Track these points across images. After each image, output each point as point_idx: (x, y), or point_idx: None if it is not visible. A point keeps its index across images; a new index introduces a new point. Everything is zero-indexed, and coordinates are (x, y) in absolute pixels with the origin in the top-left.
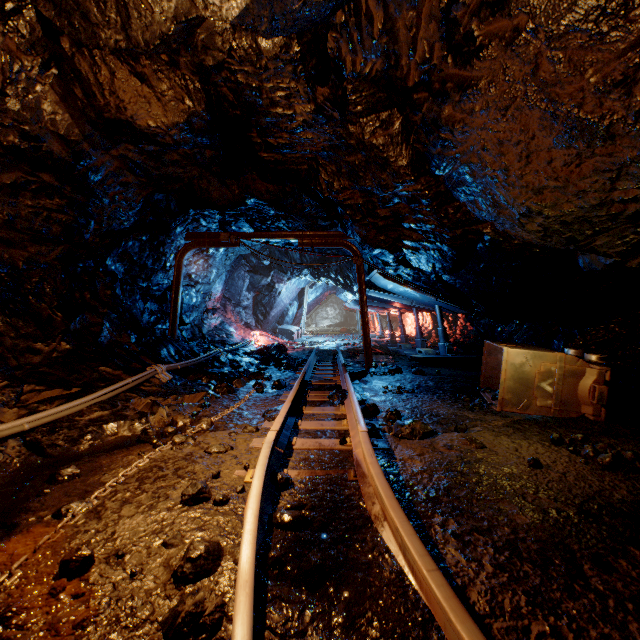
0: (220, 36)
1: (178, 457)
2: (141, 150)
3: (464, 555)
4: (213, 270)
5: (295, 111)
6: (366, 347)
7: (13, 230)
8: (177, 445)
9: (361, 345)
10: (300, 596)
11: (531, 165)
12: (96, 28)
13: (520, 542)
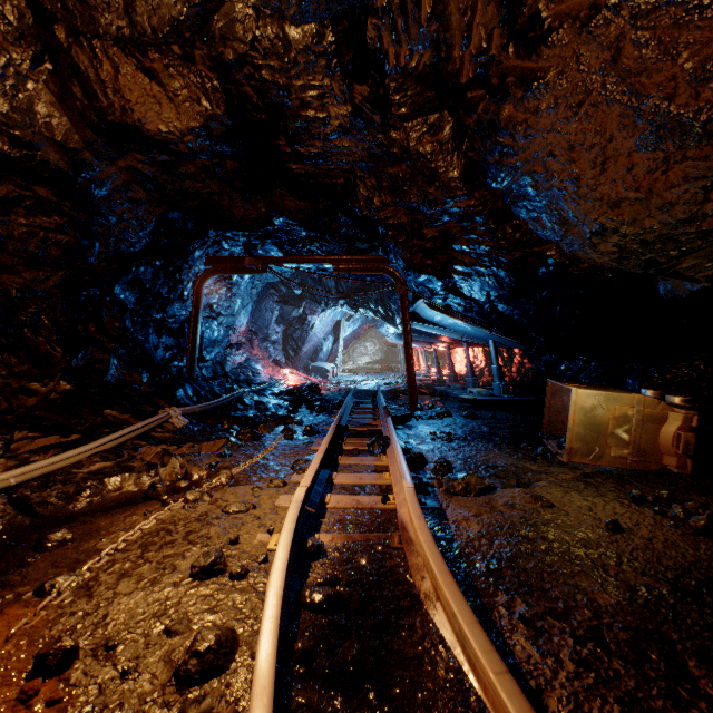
0: (241, 24)
1: (190, 518)
2: (152, 161)
3: (537, 647)
4: (237, 300)
5: (329, 114)
6: (410, 387)
7: (5, 252)
8: (190, 503)
9: (404, 385)
10: (333, 704)
11: (607, 173)
12: (94, 12)
13: (605, 630)
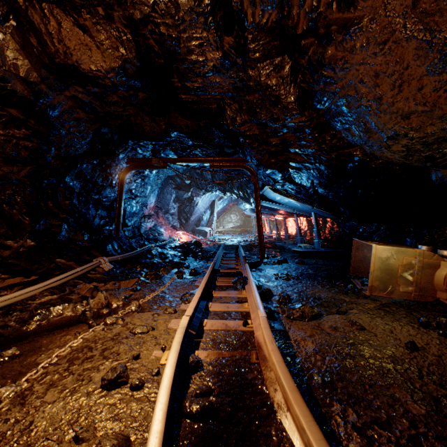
0: None
1: (107, 337)
2: (88, 92)
3: None
4: (148, 187)
5: (206, 57)
6: (260, 243)
7: None
8: (108, 325)
9: (256, 241)
10: None
11: (402, 93)
12: None
13: (423, 439)
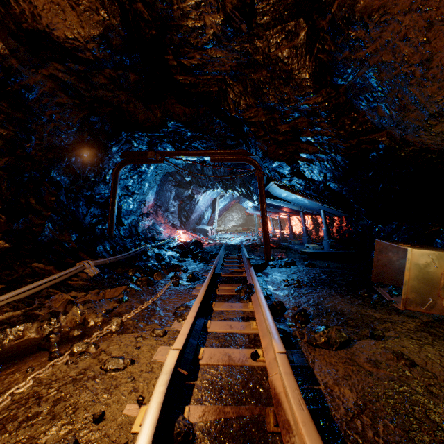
0: None
1: (67, 377)
2: (69, 70)
3: None
4: (146, 183)
5: (205, 23)
6: (265, 244)
7: None
8: (75, 356)
9: (259, 241)
10: None
11: None
12: None
13: None
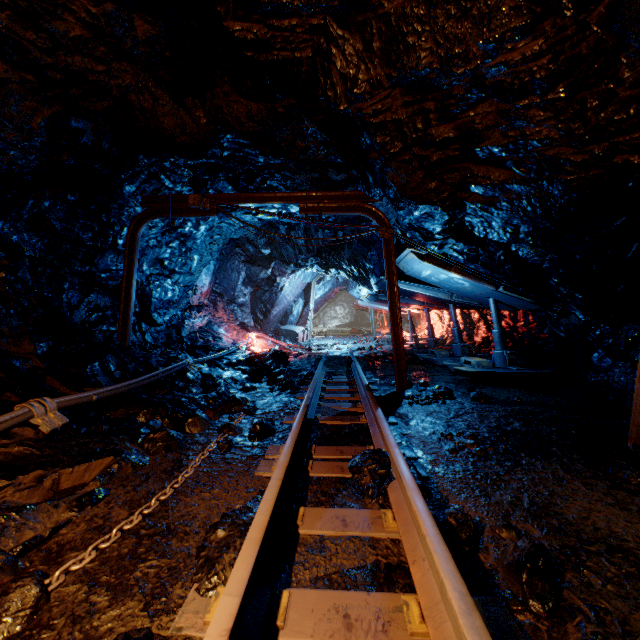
0: None
1: None
2: None
3: None
4: (194, 256)
5: None
6: (397, 358)
7: None
8: None
9: (379, 350)
10: None
11: None
12: None
13: None
